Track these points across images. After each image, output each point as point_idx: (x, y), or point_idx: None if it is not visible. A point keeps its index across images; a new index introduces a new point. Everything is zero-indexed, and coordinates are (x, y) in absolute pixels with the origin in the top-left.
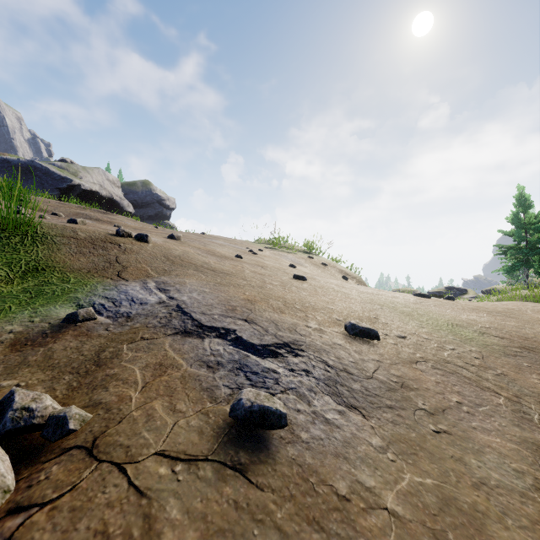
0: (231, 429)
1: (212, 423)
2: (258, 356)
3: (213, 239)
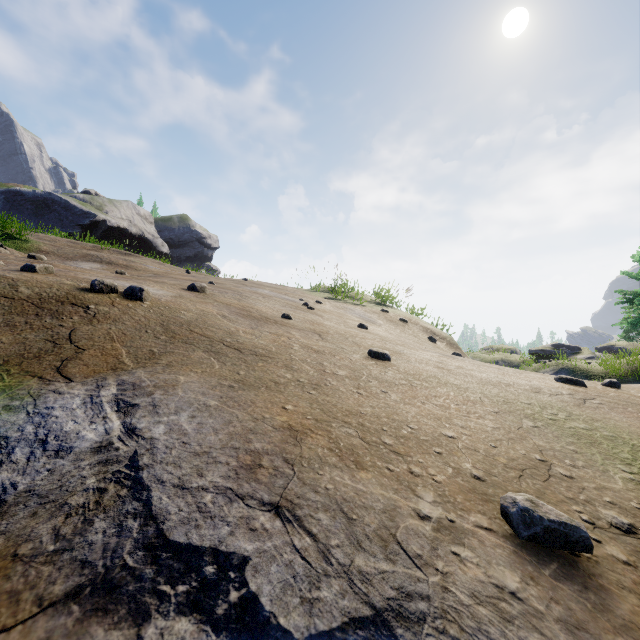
0: None
1: None
2: None
3: (256, 287)
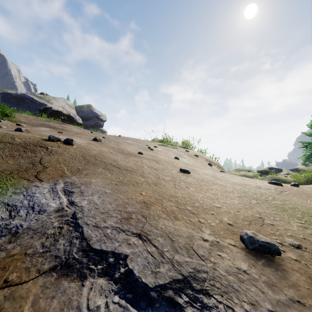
0: None
1: None
2: None
3: (125, 139)
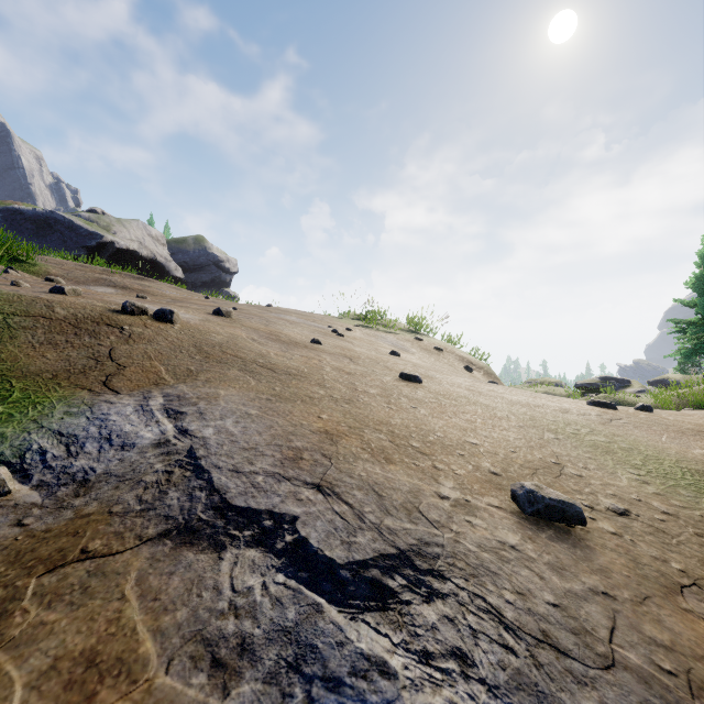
0: None
1: None
2: (343, 606)
3: (282, 313)
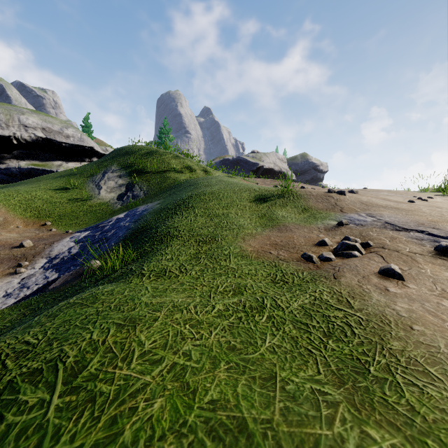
0: (436, 253)
1: (426, 251)
2: (445, 239)
3: (376, 192)
